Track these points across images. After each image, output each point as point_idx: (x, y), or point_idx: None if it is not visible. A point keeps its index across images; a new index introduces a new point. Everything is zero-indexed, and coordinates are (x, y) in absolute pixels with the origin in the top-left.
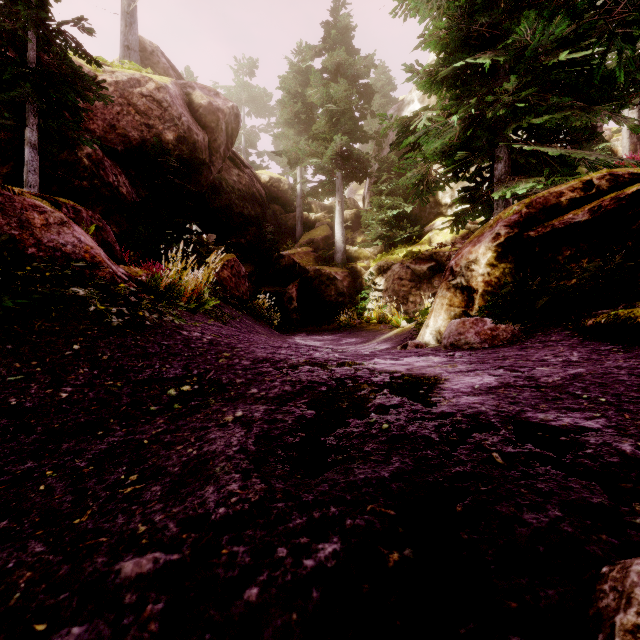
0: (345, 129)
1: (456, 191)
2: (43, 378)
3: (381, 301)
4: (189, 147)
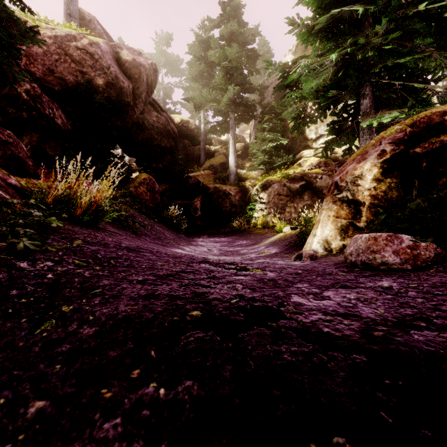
0: (237, 82)
1: (319, 129)
2: None
3: (264, 211)
4: (116, 91)
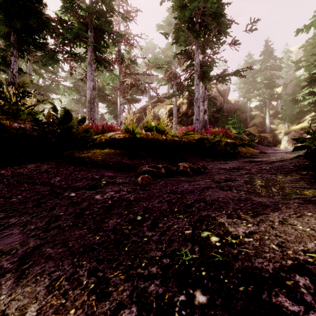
0: (270, 86)
1: None
2: (261, 148)
3: (286, 144)
4: (221, 105)
